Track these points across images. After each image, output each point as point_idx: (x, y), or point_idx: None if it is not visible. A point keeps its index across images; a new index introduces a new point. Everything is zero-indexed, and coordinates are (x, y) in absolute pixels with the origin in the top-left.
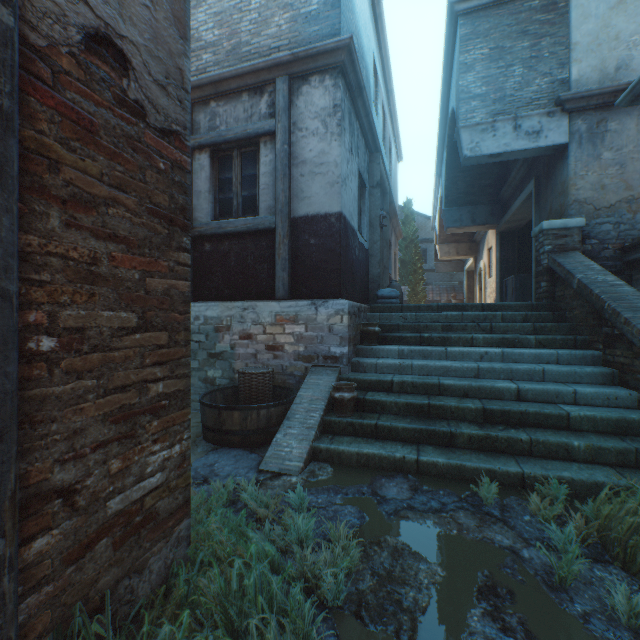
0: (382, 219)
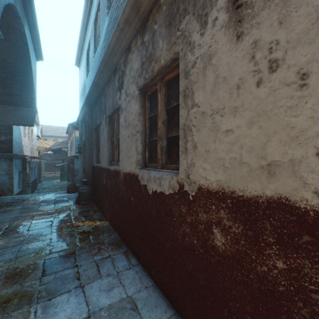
0: (79, 148)
